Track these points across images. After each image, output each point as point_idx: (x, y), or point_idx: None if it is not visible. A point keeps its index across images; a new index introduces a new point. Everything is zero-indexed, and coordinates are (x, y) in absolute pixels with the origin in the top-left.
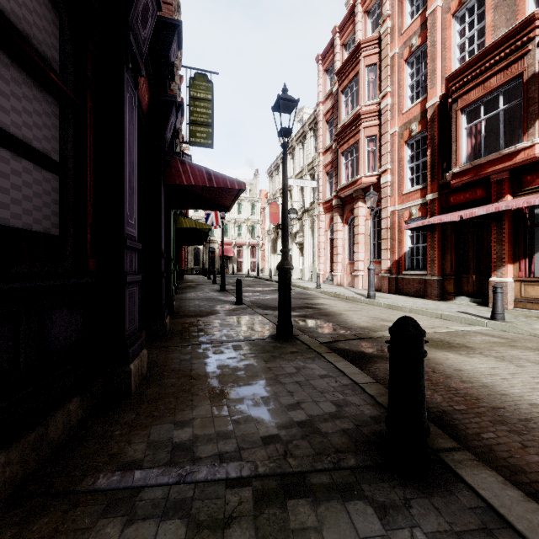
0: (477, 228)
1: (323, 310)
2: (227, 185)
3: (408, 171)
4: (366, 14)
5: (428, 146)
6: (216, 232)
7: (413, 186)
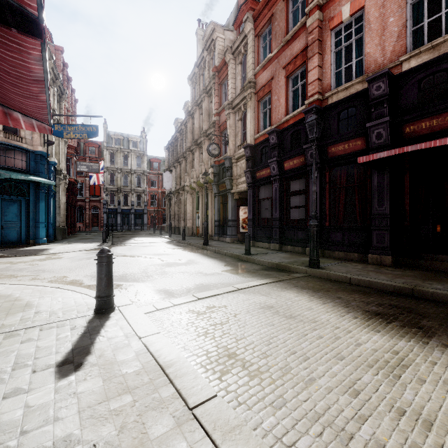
0: None
1: None
2: (363, 164)
3: None
4: None
5: None
6: None
7: None
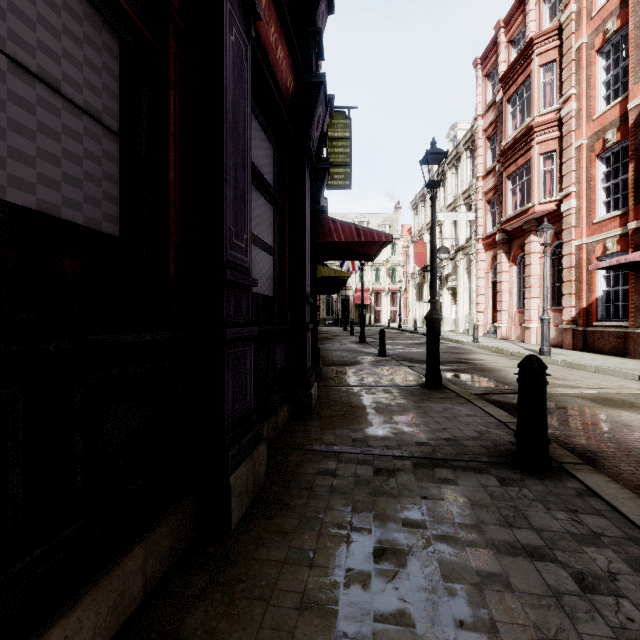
0: None
1: (479, 365)
2: (375, 239)
3: (601, 193)
4: None
5: (630, 159)
6: (351, 277)
7: (609, 212)
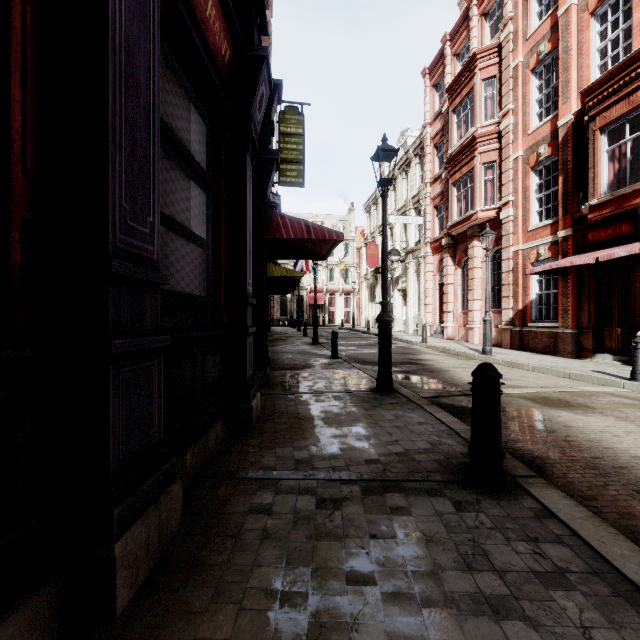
0: (623, 271)
1: (428, 366)
2: (326, 237)
3: (535, 203)
4: (483, 17)
5: (559, 172)
6: (305, 277)
7: (541, 221)
